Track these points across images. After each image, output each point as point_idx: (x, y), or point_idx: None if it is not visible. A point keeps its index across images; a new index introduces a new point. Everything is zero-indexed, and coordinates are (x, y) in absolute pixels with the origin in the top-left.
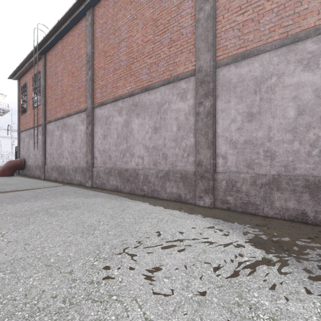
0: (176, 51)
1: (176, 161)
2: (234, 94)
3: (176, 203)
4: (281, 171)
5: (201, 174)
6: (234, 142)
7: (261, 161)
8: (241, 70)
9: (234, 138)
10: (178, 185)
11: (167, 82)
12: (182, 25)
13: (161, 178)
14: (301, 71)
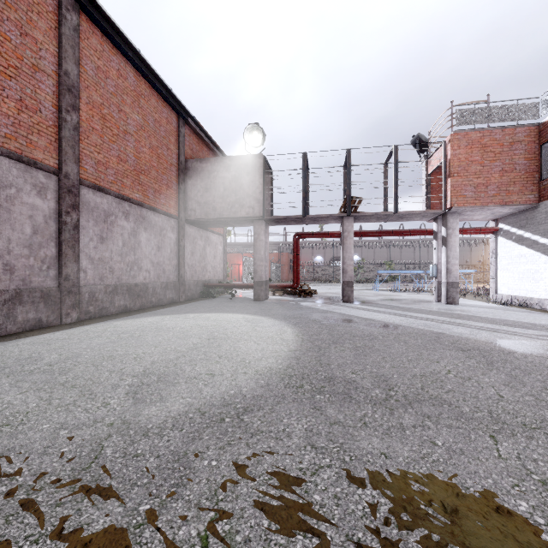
0: (31, 124)
1: (32, 275)
2: (93, 216)
3: (49, 329)
4: (117, 282)
5: (69, 289)
6: (93, 259)
7: (108, 275)
8: (97, 199)
9: (93, 255)
10: (38, 307)
11: (17, 158)
12: (41, 100)
13: (6, 302)
14: (124, 219)
